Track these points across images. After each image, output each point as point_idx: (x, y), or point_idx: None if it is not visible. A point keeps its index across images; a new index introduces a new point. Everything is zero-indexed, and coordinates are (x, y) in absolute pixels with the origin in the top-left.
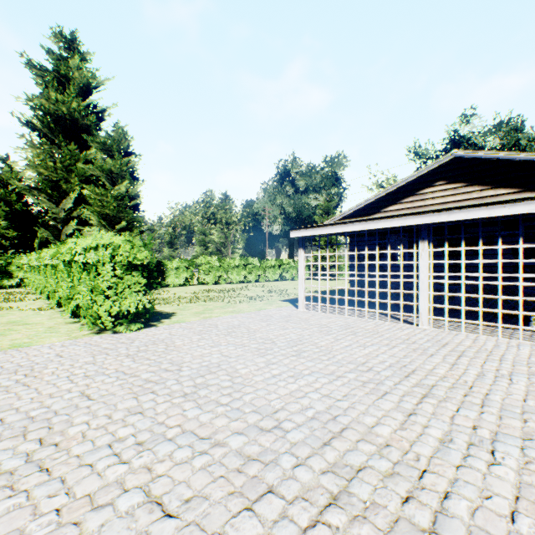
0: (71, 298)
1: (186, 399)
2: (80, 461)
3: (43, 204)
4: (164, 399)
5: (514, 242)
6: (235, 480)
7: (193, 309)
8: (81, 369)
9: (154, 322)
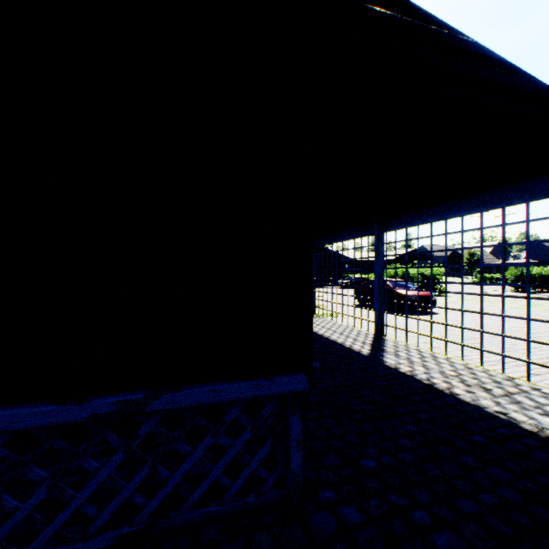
0: None
1: None
2: None
3: None
4: None
5: None
6: None
7: None
8: None
9: None
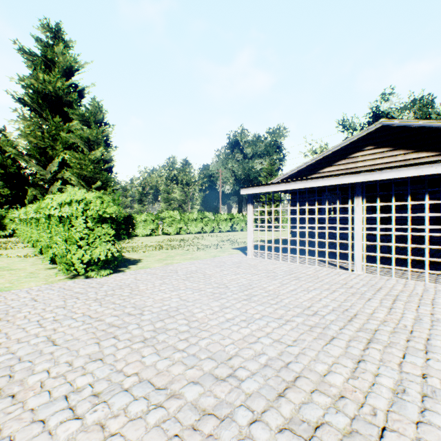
0: (50, 246)
1: (145, 345)
2: (33, 416)
3: (33, 167)
4: (124, 344)
5: (434, 198)
6: (189, 440)
7: (157, 256)
8: (51, 313)
9: (122, 268)
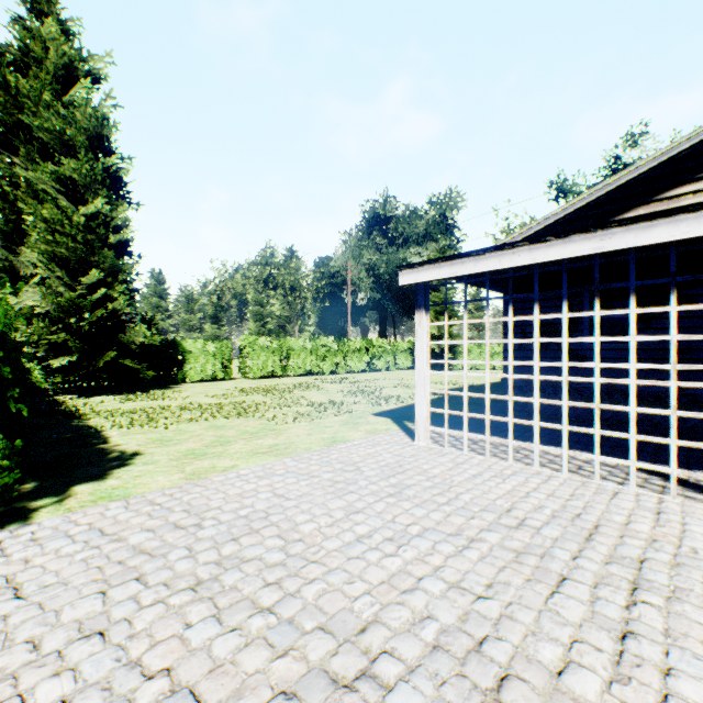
0: None
1: None
2: None
3: None
4: None
5: None
6: None
7: (188, 442)
8: None
9: (43, 497)
